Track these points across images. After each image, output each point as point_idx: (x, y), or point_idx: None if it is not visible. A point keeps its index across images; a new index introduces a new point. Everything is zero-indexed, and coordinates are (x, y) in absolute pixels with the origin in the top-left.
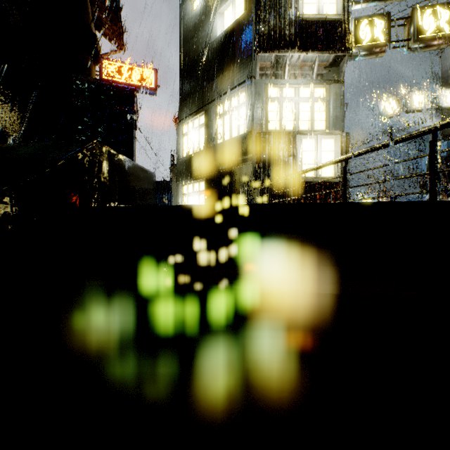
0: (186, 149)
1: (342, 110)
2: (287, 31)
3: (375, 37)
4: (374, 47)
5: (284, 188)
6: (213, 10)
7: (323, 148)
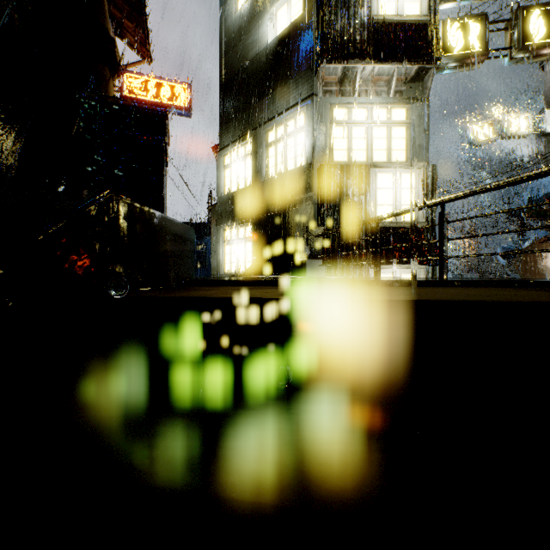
0: (229, 184)
1: (427, 137)
2: (357, 37)
3: (468, 44)
4: (468, 57)
5: (354, 236)
6: (263, 10)
7: (403, 185)
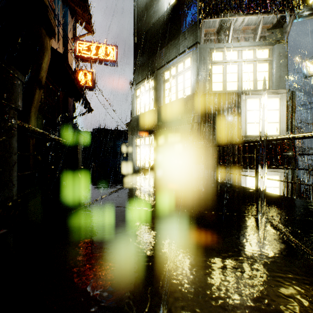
0: (139, 108)
1: (286, 69)
2: None
3: None
4: None
5: (228, 146)
6: None
7: (267, 107)
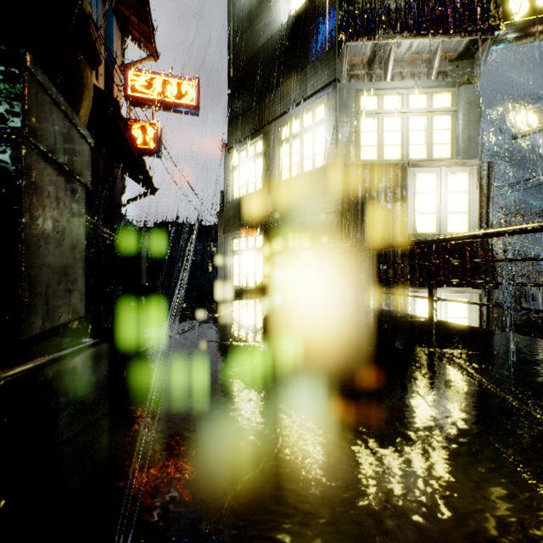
0: (237, 188)
1: (479, 127)
2: (392, 5)
3: (536, 7)
4: (535, 23)
5: (387, 251)
6: None
7: (449, 188)
